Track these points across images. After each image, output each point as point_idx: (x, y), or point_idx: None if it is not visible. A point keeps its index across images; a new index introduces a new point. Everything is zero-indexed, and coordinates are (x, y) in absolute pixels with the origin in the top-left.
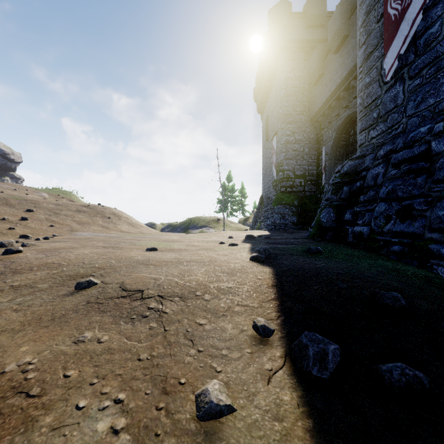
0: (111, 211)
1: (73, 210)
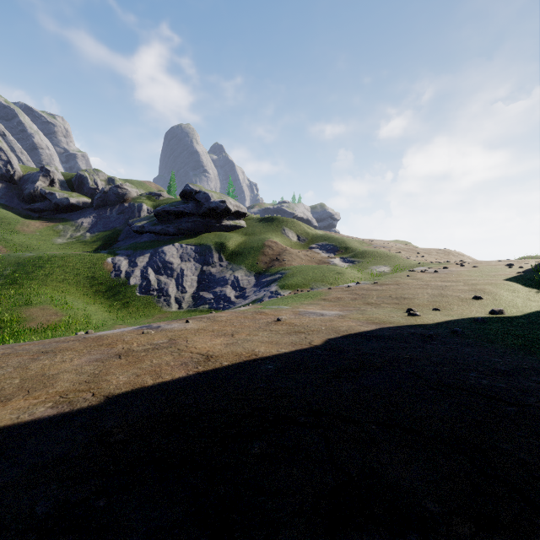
0: (455, 252)
1: (435, 252)
